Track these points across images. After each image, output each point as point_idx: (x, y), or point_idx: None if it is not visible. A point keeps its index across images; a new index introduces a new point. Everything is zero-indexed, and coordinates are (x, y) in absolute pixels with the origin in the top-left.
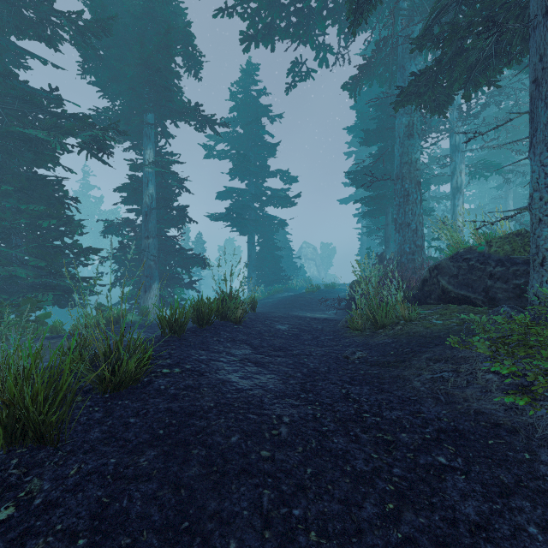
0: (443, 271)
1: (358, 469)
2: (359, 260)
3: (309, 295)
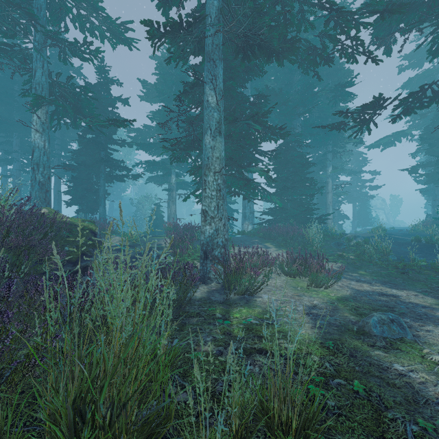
0: (434, 222)
1: (408, 235)
2: (424, 211)
3: (391, 230)
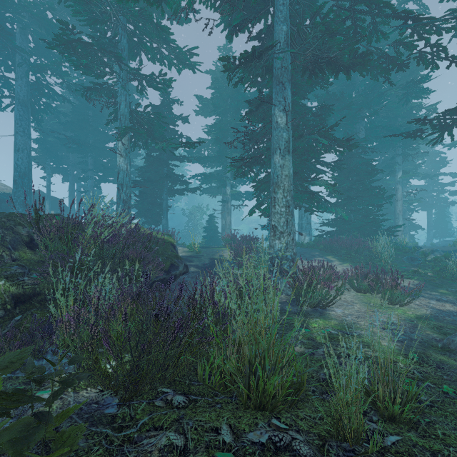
0: None
1: None
2: None
3: None
